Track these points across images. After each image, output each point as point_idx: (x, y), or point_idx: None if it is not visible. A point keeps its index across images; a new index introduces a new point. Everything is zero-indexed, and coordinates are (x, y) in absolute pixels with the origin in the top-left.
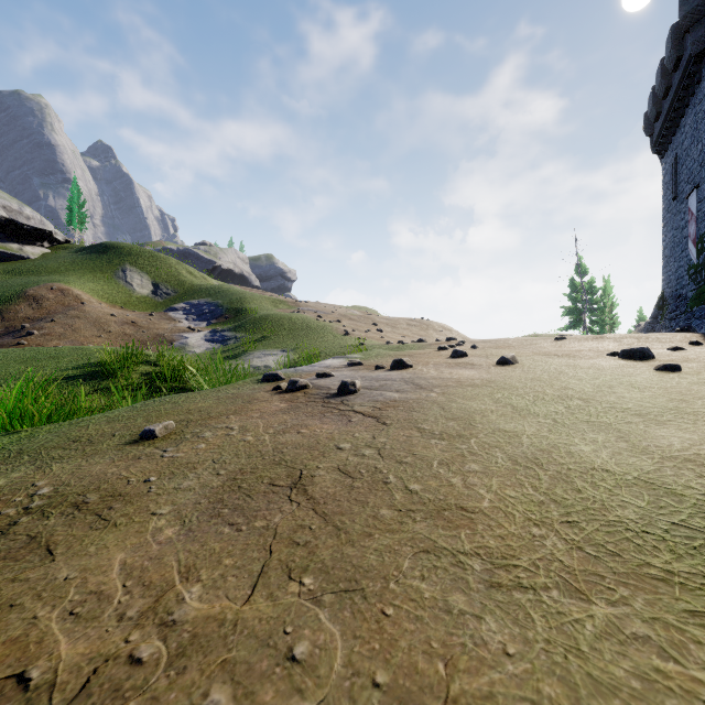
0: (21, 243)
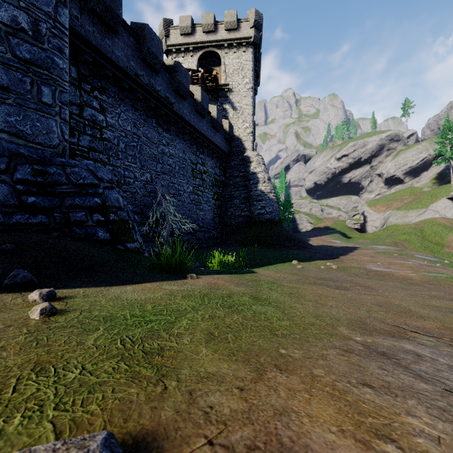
0: None
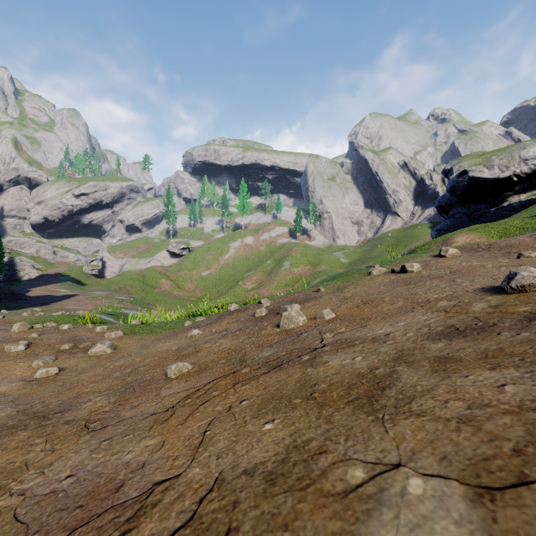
0: None
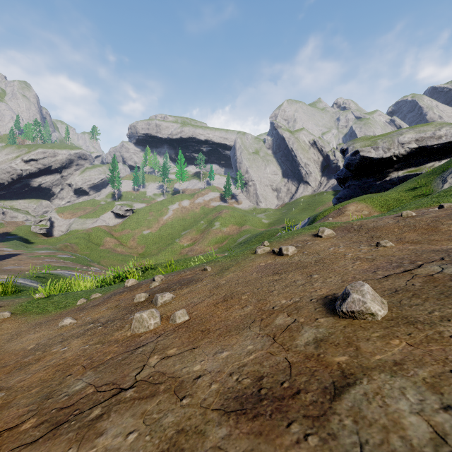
0: (443, 159)
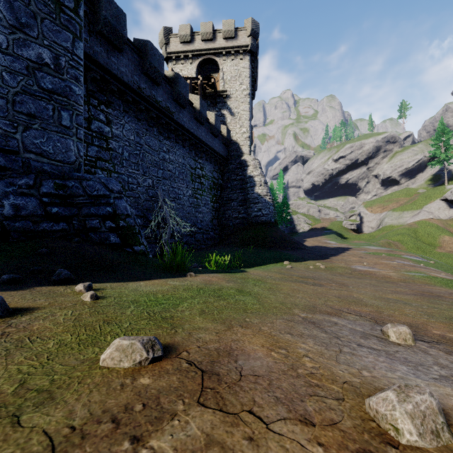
0: None
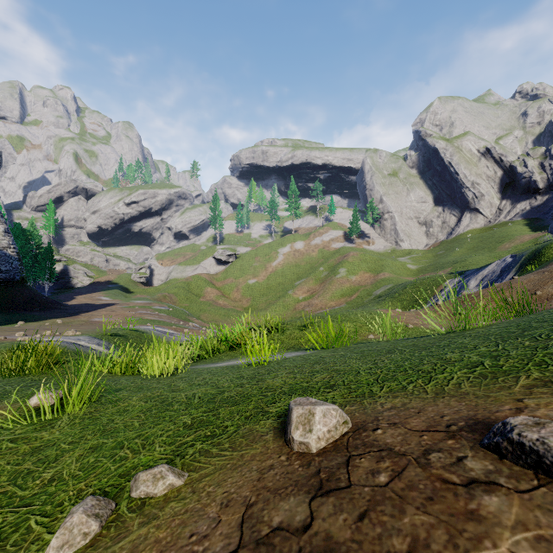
0: None
